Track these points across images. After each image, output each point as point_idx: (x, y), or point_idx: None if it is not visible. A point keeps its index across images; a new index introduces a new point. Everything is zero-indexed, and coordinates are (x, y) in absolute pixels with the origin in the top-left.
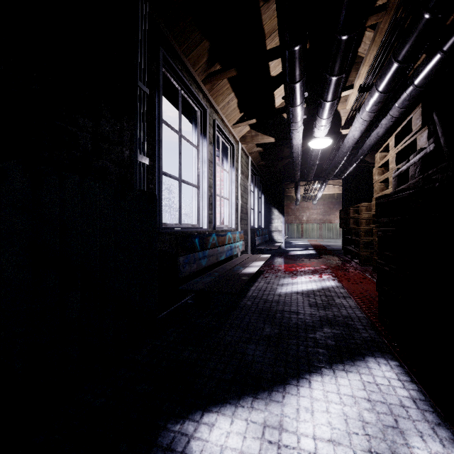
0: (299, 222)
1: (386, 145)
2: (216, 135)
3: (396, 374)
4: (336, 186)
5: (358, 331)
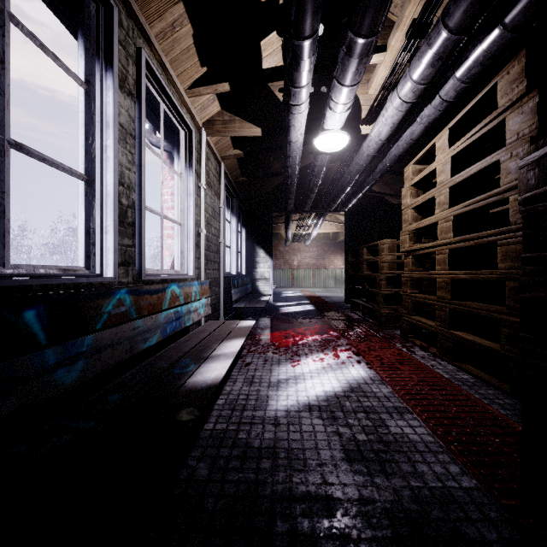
0: (288, 267)
1: (428, 149)
2: (152, 96)
3: None
4: (334, 224)
5: None
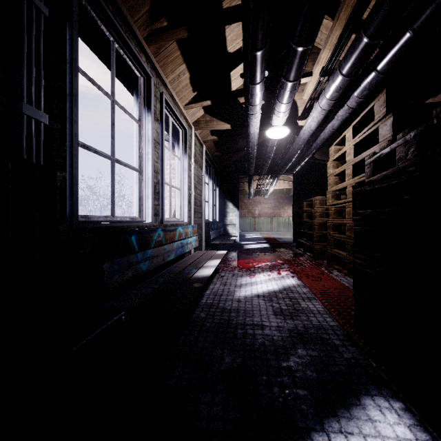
0: (251, 216)
1: (342, 137)
2: (165, 114)
3: (410, 428)
4: (286, 182)
5: (338, 350)
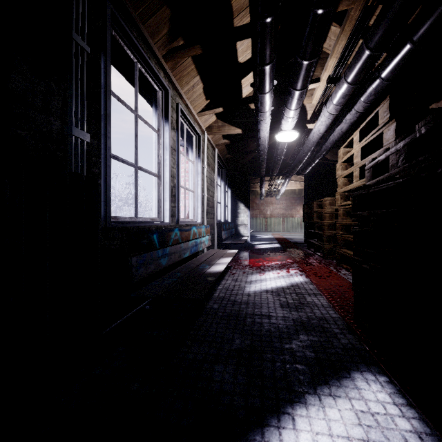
0: (263, 216)
1: (350, 140)
2: (180, 121)
3: (390, 395)
4: (298, 182)
5: (336, 337)
